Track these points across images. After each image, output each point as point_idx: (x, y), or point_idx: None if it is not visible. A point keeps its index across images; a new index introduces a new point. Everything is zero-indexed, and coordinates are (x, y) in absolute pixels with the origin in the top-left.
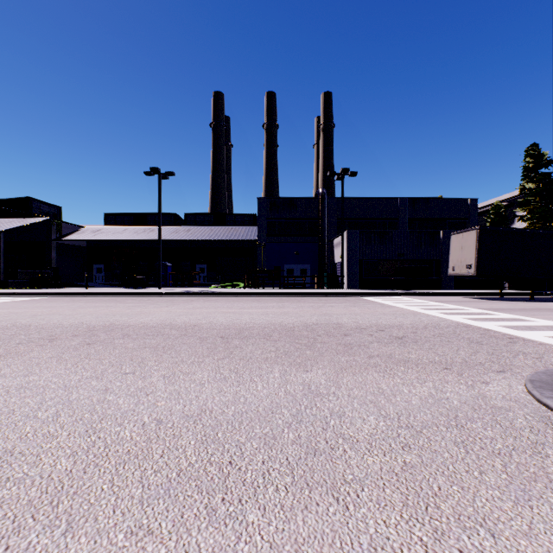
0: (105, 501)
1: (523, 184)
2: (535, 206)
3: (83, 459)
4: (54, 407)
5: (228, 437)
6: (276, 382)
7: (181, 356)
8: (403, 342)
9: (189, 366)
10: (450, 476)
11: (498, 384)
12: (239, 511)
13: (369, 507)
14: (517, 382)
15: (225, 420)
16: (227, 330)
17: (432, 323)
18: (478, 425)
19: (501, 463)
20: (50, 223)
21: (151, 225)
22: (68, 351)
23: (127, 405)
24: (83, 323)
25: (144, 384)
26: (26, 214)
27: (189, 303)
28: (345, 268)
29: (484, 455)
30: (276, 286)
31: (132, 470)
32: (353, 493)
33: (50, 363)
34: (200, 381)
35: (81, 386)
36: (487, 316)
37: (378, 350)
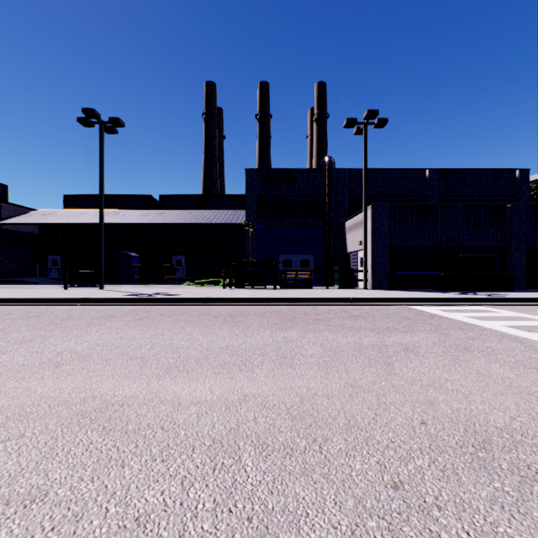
0: None
1: None
2: None
3: None
4: None
5: None
6: None
7: None
8: None
9: None
10: None
11: None
12: None
13: None
14: None
15: None
16: None
17: None
18: None
19: None
20: None
21: (120, 209)
22: None
23: None
24: None
25: None
26: None
27: (80, 333)
28: (368, 258)
29: None
30: (270, 282)
31: None
32: None
33: None
34: None
35: None
36: None
37: None
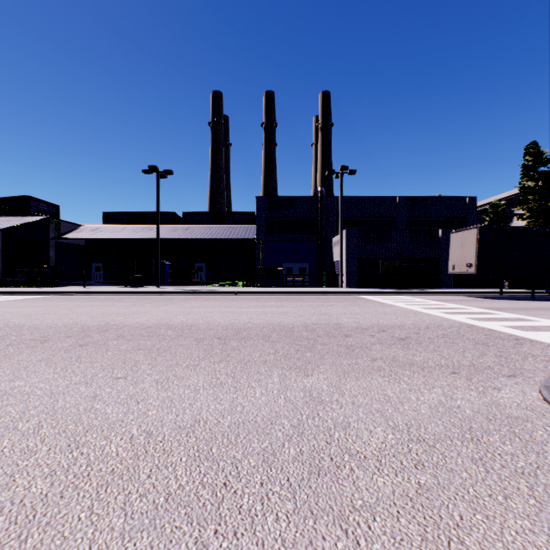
0: (81, 534)
1: (522, 182)
2: (534, 205)
3: (61, 480)
4: (37, 417)
5: (223, 453)
6: (275, 388)
7: (176, 359)
8: (406, 344)
9: (184, 370)
10: (472, 502)
11: (510, 391)
12: (234, 548)
13: (383, 542)
14: (530, 388)
15: (221, 432)
16: (225, 330)
17: (434, 323)
18: (495, 438)
19: (527, 485)
20: (48, 221)
21: (150, 224)
22: (59, 353)
23: (115, 415)
24: (77, 323)
25: (136, 391)
26: (24, 213)
27: (187, 302)
28: (344, 266)
29: (506, 475)
30: (275, 285)
31: (115, 494)
32: (364, 524)
33: (39, 366)
34: (195, 387)
35: (68, 393)
36: (490, 316)
37: (380, 352)
